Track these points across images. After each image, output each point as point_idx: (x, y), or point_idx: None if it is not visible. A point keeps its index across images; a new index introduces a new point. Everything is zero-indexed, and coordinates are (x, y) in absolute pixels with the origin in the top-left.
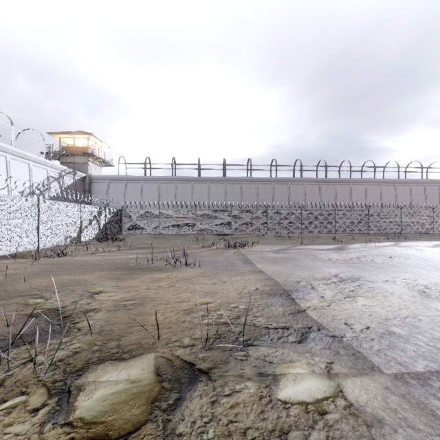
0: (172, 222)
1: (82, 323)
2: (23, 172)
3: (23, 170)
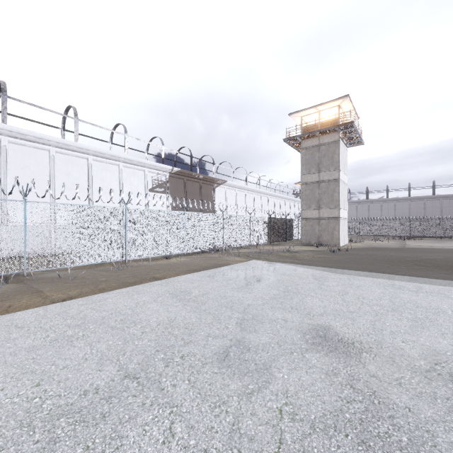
0: (367, 228)
1: (362, 242)
2: (297, 207)
3: (297, 207)
